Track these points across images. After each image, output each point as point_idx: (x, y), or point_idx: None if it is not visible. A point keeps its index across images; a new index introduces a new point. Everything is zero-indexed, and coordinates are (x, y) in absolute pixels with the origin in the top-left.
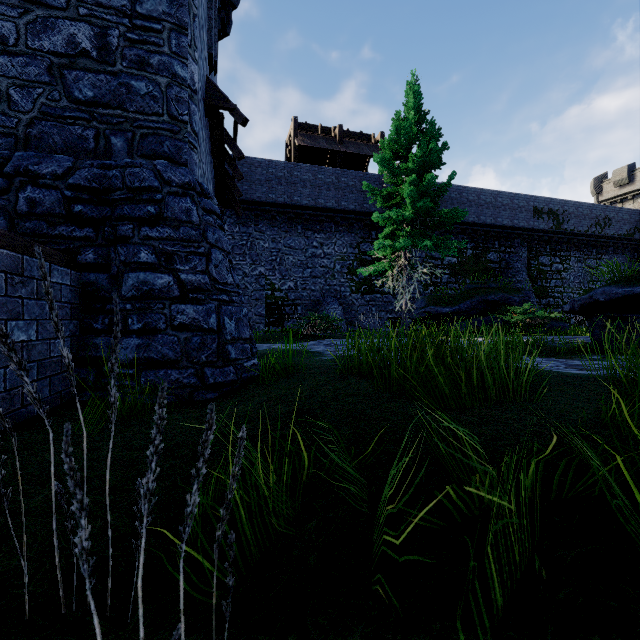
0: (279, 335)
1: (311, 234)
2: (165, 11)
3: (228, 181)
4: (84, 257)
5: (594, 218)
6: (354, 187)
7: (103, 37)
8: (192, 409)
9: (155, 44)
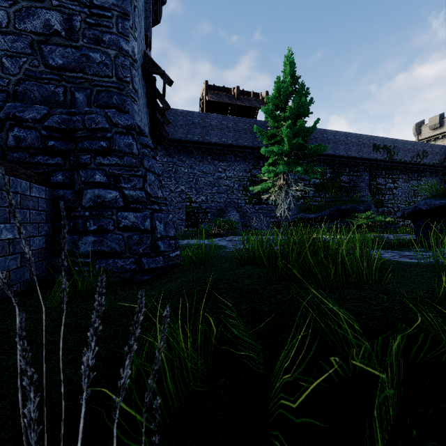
0: (195, 233)
1: (217, 163)
2: (114, 3)
3: (159, 125)
4: (55, 178)
5: (416, 151)
6: (247, 130)
7: (69, 21)
8: (132, 287)
9: (107, 26)
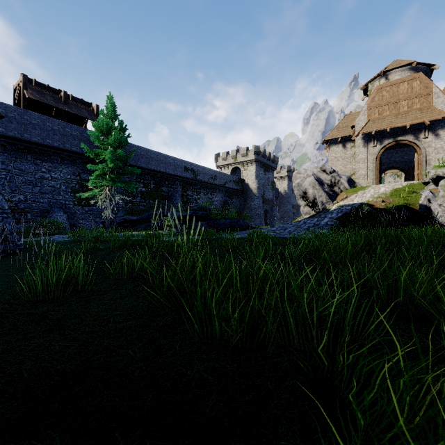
0: None
1: (40, 162)
2: None
3: None
4: None
5: (210, 175)
6: (76, 136)
7: None
8: None
9: None
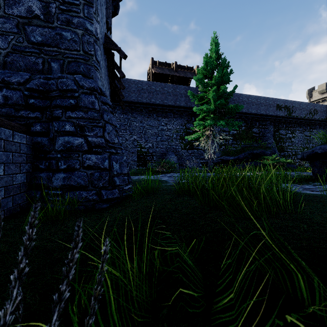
0: (144, 171)
1: (161, 119)
2: None
3: (117, 90)
4: (35, 128)
5: (308, 110)
6: (183, 94)
7: (47, 8)
8: (93, 214)
9: (75, 12)
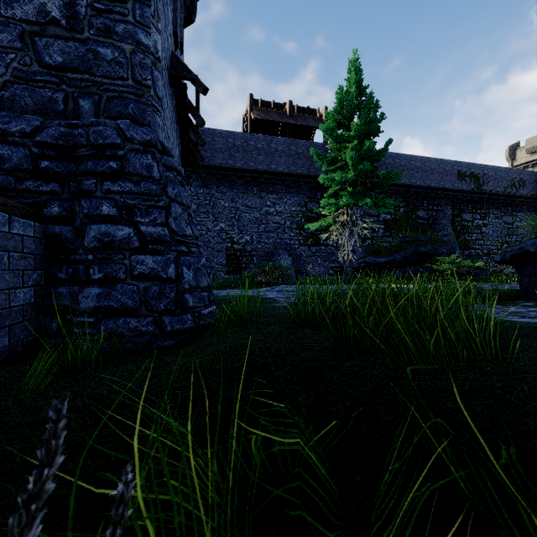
0: (237, 282)
1: (265, 195)
2: None
3: (192, 147)
4: (50, 210)
5: (510, 180)
6: (302, 154)
7: (72, 6)
8: (148, 358)
9: (120, 13)
